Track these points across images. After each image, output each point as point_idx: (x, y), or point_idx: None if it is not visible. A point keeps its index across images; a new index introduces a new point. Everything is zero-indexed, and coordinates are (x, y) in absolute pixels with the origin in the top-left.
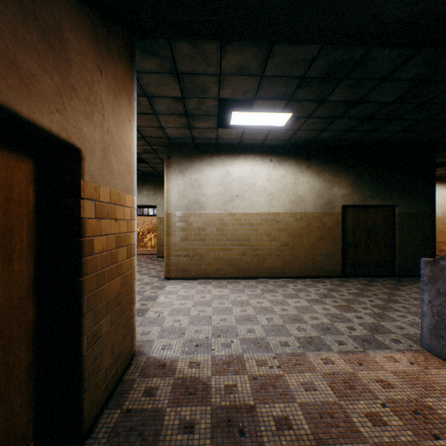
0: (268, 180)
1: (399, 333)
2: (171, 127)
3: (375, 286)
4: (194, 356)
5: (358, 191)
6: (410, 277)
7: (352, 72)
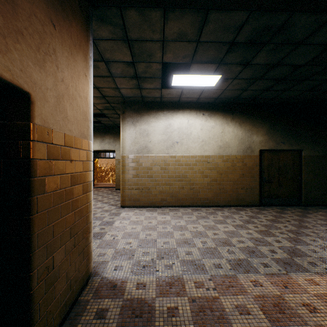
0: (201, 130)
1: (314, 256)
2: (125, 88)
3: (286, 214)
4: (141, 277)
5: (272, 138)
6: (314, 206)
7: (274, 37)
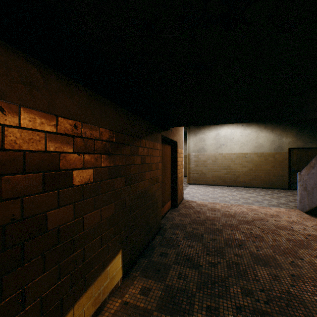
0: (240, 136)
1: (293, 205)
2: None
3: None
4: (202, 201)
5: (300, 139)
6: None
7: None
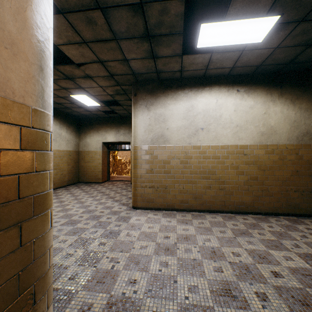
0: (235, 111)
1: None
2: (135, 58)
3: None
4: None
5: None
6: None
7: None
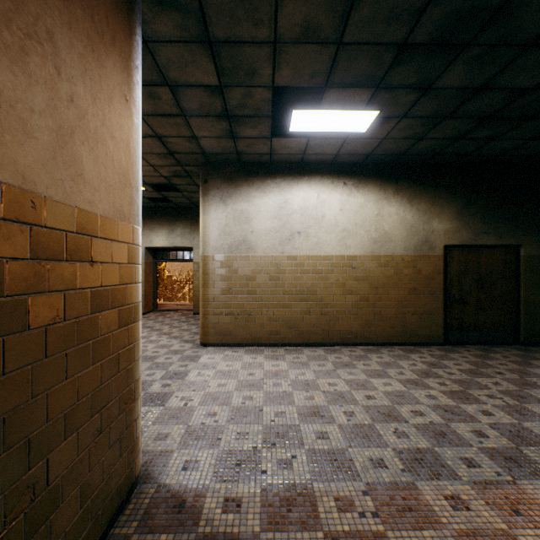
0: (341, 210)
1: None
2: (207, 136)
3: (495, 359)
4: (232, 486)
5: (467, 225)
6: None
7: (482, 31)
